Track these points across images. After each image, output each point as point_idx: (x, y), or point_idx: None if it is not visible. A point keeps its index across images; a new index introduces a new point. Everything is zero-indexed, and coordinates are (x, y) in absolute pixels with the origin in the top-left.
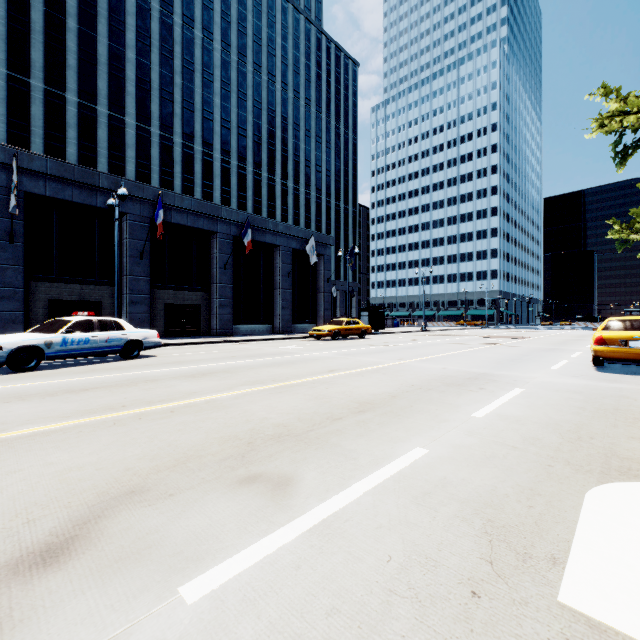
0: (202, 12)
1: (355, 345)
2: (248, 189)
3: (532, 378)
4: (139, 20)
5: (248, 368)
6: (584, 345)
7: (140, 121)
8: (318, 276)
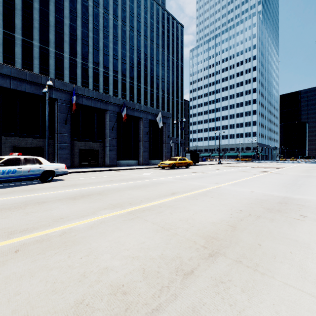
0: None
1: (185, 172)
2: (127, 90)
3: None
4: (71, 3)
5: (116, 190)
6: None
7: (71, 55)
8: (163, 134)
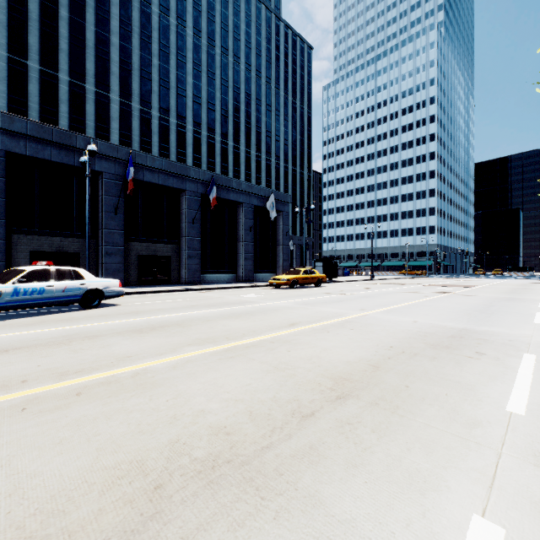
0: (176, 2)
1: (313, 293)
2: (216, 156)
3: (528, 337)
4: (122, 9)
5: (203, 320)
6: (538, 294)
7: (123, 97)
8: (277, 230)
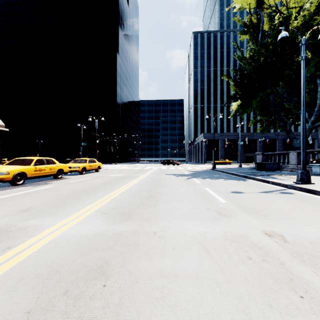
0: None
1: None
2: None
3: None
4: None
5: None
6: None
7: None
8: (314, 145)
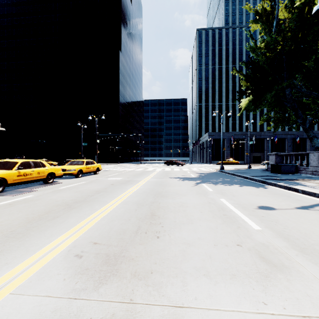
0: None
1: None
2: None
3: None
4: None
5: None
6: None
7: None
8: None
